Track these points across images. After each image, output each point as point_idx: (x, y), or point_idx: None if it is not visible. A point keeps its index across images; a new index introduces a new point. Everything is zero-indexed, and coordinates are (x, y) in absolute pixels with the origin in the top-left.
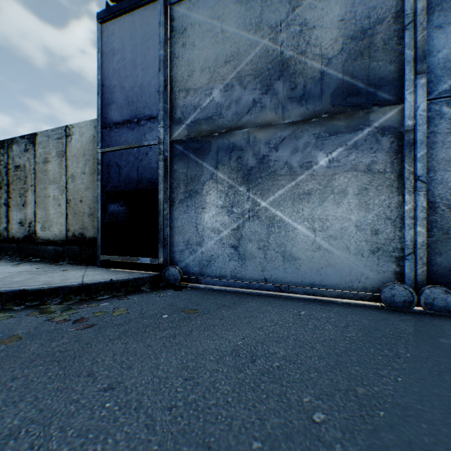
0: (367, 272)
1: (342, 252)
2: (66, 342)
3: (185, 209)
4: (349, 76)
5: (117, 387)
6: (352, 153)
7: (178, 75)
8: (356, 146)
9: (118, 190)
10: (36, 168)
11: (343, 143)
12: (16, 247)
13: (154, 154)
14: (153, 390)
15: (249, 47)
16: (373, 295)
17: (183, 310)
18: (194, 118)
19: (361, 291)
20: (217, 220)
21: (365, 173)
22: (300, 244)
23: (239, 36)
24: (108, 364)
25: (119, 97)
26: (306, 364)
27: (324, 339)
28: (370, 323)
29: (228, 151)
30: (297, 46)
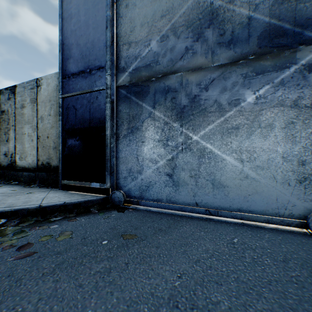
0: (293, 200)
1: (269, 181)
2: None
3: (128, 143)
4: (275, 19)
5: None
6: (279, 90)
7: (122, 31)
8: (282, 83)
9: (75, 128)
10: (16, 112)
11: (270, 81)
12: (2, 173)
13: (103, 98)
14: None
15: (182, 1)
16: (300, 222)
17: (122, 235)
18: (135, 66)
19: (288, 217)
20: (154, 152)
21: (291, 108)
22: (228, 173)
23: None
24: None
25: (75, 53)
26: None
27: (268, 279)
28: (308, 255)
29: (164, 92)
30: None
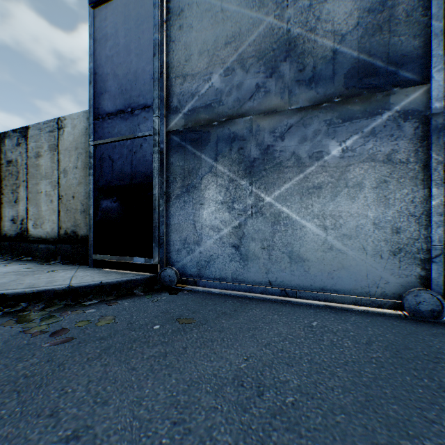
0: (387, 276)
1: (358, 253)
2: (35, 363)
3: (182, 205)
4: (365, 54)
5: (83, 436)
6: (369, 141)
7: (175, 60)
8: (373, 133)
9: (111, 185)
10: (28, 162)
11: (359, 130)
12: (8, 245)
13: (149, 146)
14: (130, 442)
15: (252, 26)
16: (394, 302)
17: (178, 319)
18: (191, 106)
19: (380, 297)
20: (216, 217)
21: (384, 164)
22: (309, 244)
23: (241, 14)
24: (79, 397)
25: (112, 86)
26: (329, 400)
27: (345, 361)
28: (396, 338)
29: (229, 141)
30: (305, 22)
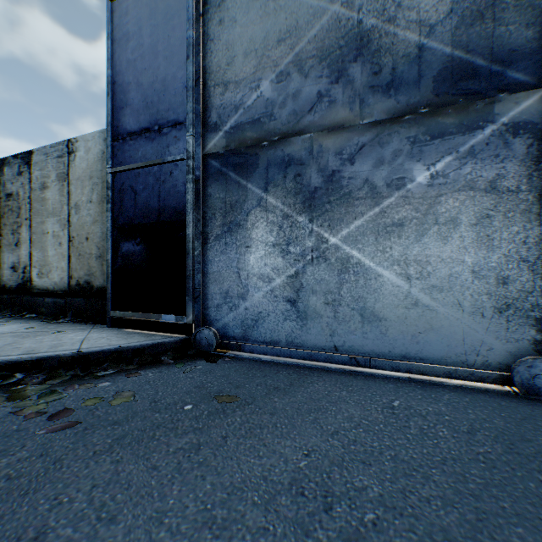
0: (490, 340)
1: (451, 310)
2: (24, 458)
3: (223, 248)
4: (461, 50)
5: None
6: (467, 163)
7: (213, 63)
8: (472, 153)
9: (134, 223)
10: (32, 196)
11: (452, 149)
12: (7, 299)
13: (181, 173)
14: None
15: (313, 17)
16: (500, 375)
17: (216, 396)
18: (234, 121)
19: (481, 368)
20: (267, 264)
21: (487, 193)
22: (387, 298)
23: (298, 2)
24: (78, 510)
25: (135, 98)
26: (425, 518)
27: (442, 458)
28: (507, 424)
29: (282, 166)
30: (382, 10)
